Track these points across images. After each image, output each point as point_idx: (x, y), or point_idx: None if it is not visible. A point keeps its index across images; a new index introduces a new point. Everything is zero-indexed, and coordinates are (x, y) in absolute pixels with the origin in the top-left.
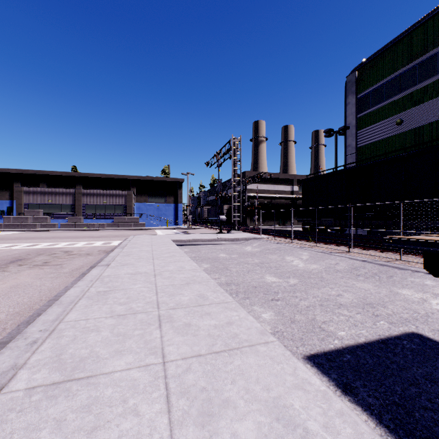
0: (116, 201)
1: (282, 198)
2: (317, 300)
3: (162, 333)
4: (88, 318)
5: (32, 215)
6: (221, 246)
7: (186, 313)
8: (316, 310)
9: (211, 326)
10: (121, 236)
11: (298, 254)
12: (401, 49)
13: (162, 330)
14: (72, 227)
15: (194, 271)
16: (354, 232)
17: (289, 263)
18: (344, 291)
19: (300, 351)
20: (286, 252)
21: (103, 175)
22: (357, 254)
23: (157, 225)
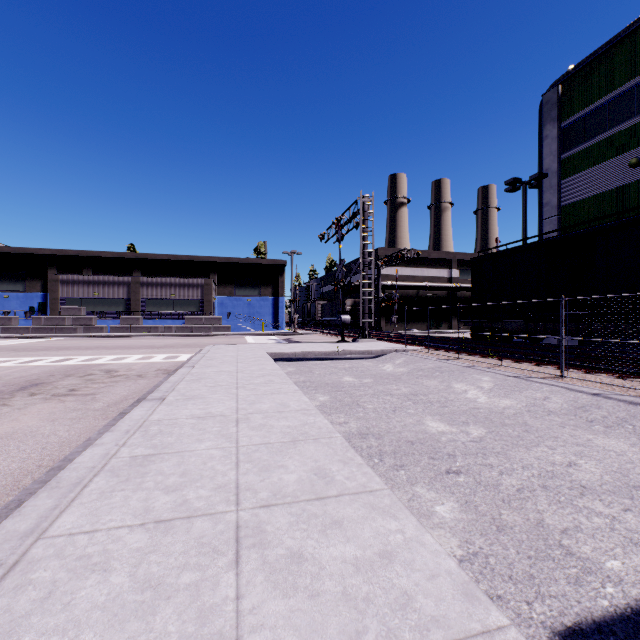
0: (189, 294)
1: (435, 288)
2: (532, 474)
3: (239, 584)
4: (96, 528)
5: (71, 315)
6: (345, 363)
7: (293, 519)
8: (539, 499)
9: (347, 565)
10: (193, 345)
11: (473, 380)
12: (638, 44)
13: (241, 575)
14: (126, 331)
15: (305, 413)
16: (555, 341)
17: (461, 394)
18: (578, 455)
19: (539, 616)
20: (452, 376)
21: (170, 257)
22: (577, 380)
23: (247, 329)
